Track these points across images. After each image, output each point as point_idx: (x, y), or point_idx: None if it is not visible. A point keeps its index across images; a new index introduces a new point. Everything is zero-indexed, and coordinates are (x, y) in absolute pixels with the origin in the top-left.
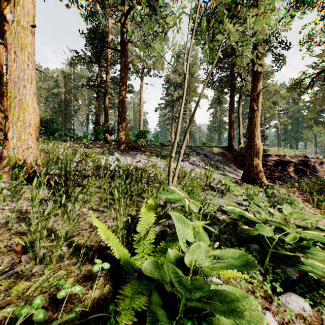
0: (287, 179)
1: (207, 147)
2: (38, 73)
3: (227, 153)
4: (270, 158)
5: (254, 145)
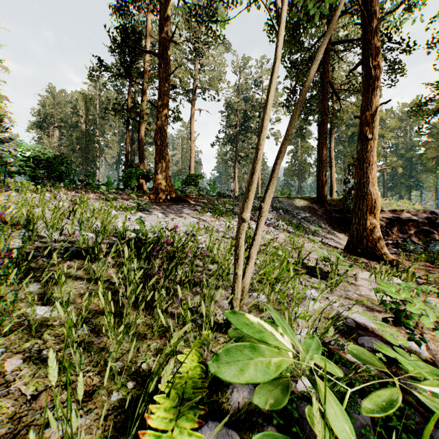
0: (408, 246)
1: (288, 198)
2: (50, 97)
3: (317, 207)
4: (382, 214)
5: (367, 196)
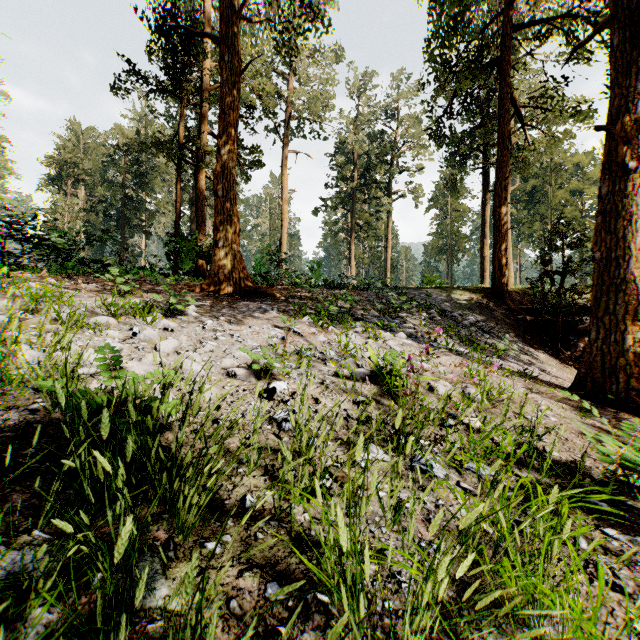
0: None
1: (440, 289)
2: (72, 138)
3: (493, 305)
4: None
5: (624, 285)
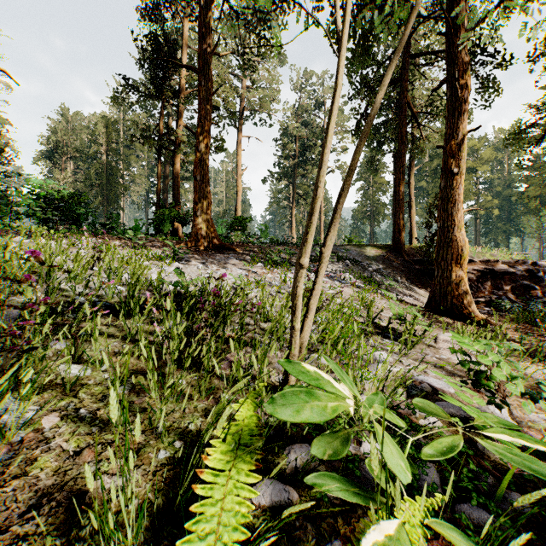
0: (504, 305)
1: (356, 246)
2: (63, 121)
3: (393, 257)
4: (472, 266)
5: (452, 243)
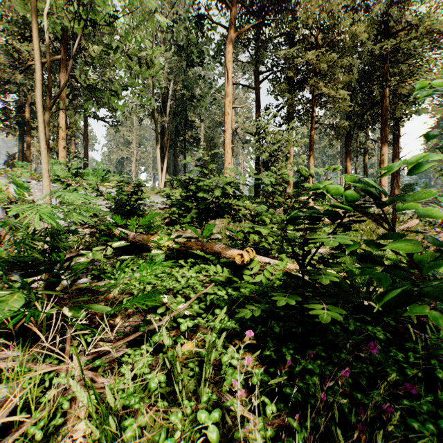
0: None
1: None
2: None
3: None
4: None
5: None
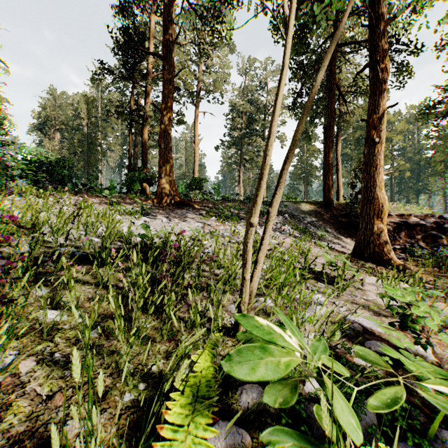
0: (416, 251)
1: (293, 202)
2: (51, 99)
3: (324, 212)
4: (389, 219)
5: (374, 200)
